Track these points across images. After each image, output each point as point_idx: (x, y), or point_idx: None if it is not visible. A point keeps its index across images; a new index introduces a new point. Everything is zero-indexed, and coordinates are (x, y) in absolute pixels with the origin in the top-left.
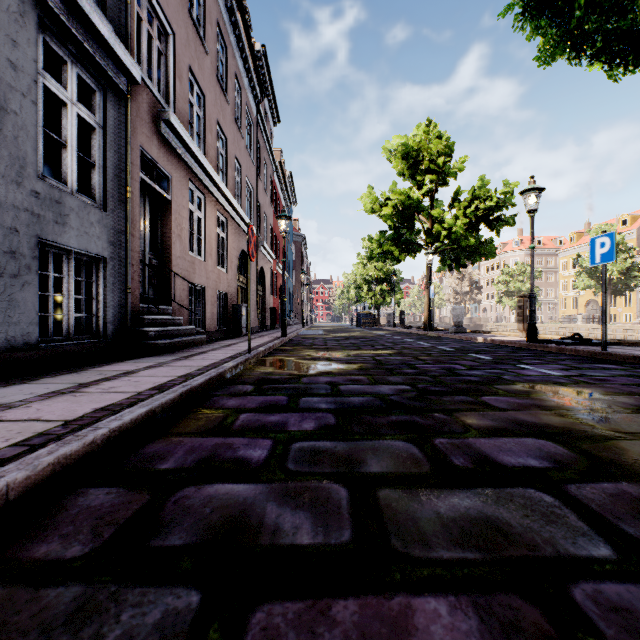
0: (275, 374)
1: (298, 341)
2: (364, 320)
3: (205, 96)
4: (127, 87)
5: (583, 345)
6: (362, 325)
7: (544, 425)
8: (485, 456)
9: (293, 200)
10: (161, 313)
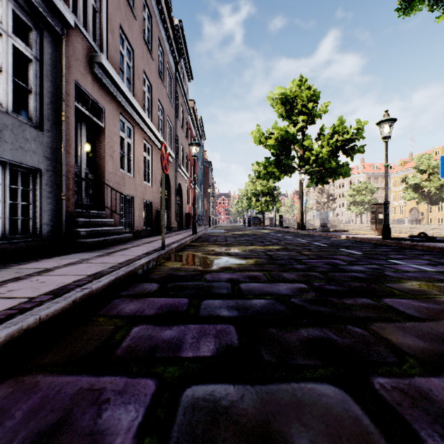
0: (182, 270)
1: (205, 238)
2: (253, 222)
3: (134, 51)
4: (62, 29)
5: (429, 242)
6: (252, 225)
7: None
8: None
9: (203, 137)
10: (95, 216)
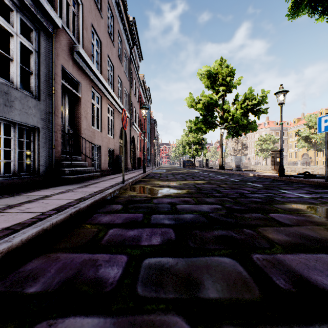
0: (137, 196)
1: (152, 175)
2: (187, 164)
3: (101, 41)
4: (52, 29)
5: (311, 178)
6: (186, 166)
7: (326, 240)
8: (299, 276)
9: (150, 101)
10: (74, 160)
